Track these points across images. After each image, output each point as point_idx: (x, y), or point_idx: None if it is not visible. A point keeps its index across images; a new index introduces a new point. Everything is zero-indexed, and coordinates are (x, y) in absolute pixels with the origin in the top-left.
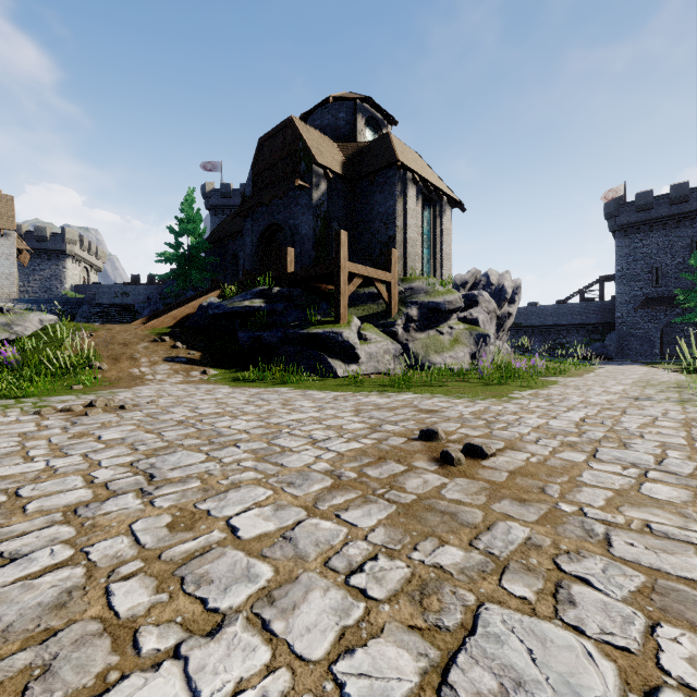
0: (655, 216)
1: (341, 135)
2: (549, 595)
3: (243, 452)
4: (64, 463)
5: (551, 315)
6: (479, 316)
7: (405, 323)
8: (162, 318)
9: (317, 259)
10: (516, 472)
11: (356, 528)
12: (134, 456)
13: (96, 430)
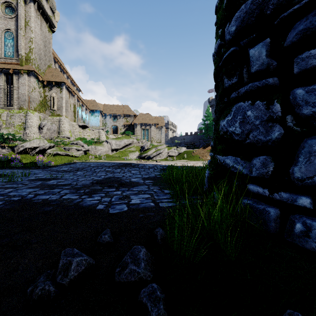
0: None
1: None
2: None
3: None
4: None
5: None
6: None
7: None
8: (209, 147)
9: None
10: None
11: None
12: None
13: None
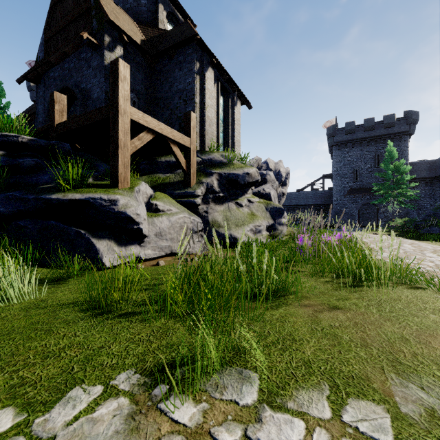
0: (355, 137)
1: (143, 20)
2: None
3: None
4: None
5: (295, 198)
6: (271, 191)
7: (205, 194)
8: None
9: None
10: None
11: None
12: None
13: None
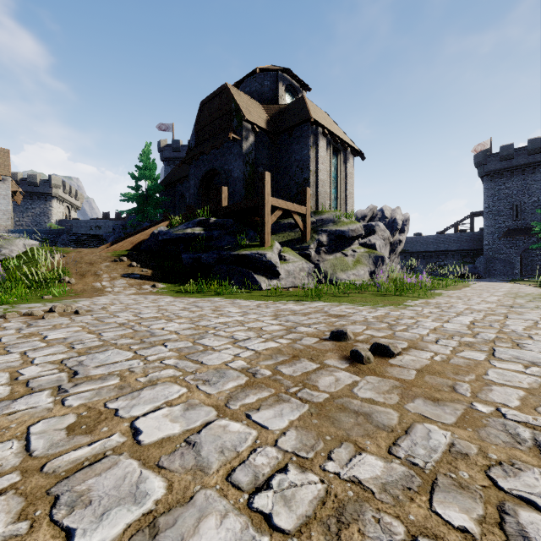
0: (515, 164)
1: (266, 99)
2: (494, 525)
3: (168, 350)
4: (1, 360)
5: (432, 243)
6: (376, 242)
7: (317, 247)
8: (122, 243)
9: (246, 197)
10: (423, 370)
11: (266, 431)
12: (67, 354)
13: (45, 331)
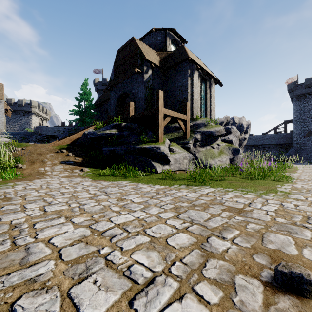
0: None
1: (158, 48)
2: None
3: None
4: None
5: (260, 139)
6: (233, 139)
7: (194, 143)
8: (63, 140)
9: (146, 110)
10: None
11: None
12: None
13: None
